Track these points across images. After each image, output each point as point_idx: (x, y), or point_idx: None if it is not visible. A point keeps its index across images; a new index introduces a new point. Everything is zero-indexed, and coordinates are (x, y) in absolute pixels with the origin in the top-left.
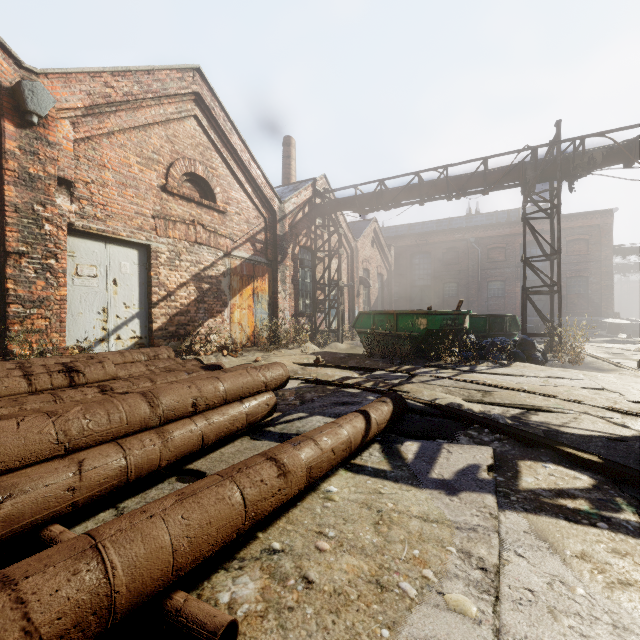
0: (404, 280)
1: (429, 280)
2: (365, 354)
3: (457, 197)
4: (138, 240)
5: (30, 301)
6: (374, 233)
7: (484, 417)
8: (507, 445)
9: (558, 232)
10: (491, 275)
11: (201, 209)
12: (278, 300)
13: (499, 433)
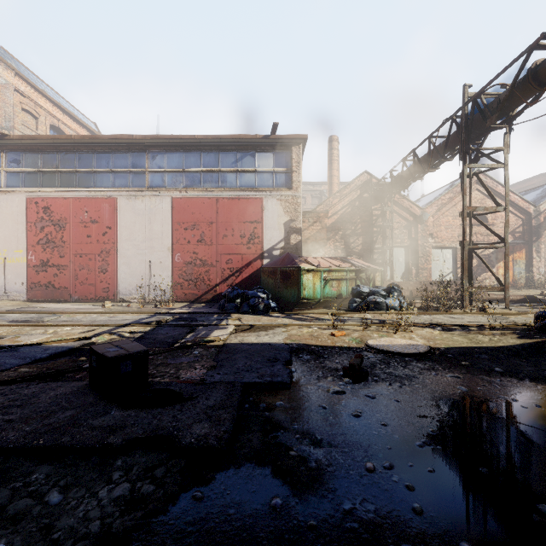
0: None
1: None
2: None
3: None
4: (452, 246)
5: (423, 269)
6: None
7: None
8: None
9: None
10: None
11: (479, 227)
12: (532, 262)
13: None
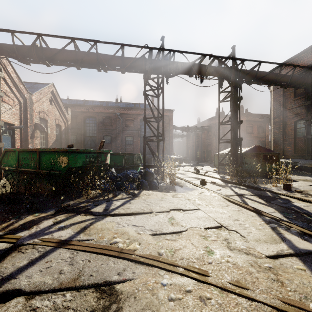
0: (80, 132)
1: (95, 133)
2: None
3: (104, 69)
4: None
5: None
6: (52, 95)
7: None
8: None
9: (163, 104)
10: (127, 133)
11: None
12: None
13: None
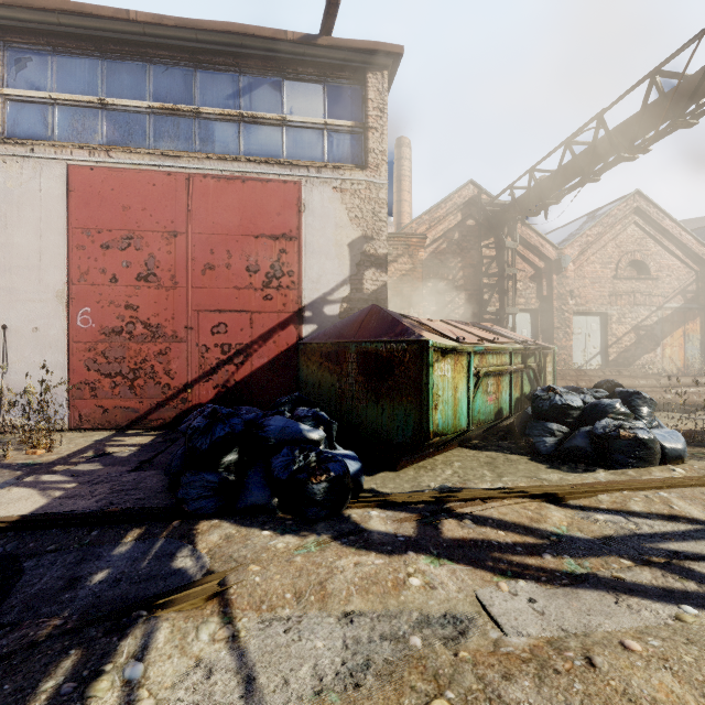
0: None
1: None
2: None
3: None
4: (600, 311)
5: (560, 347)
6: None
7: None
8: None
9: None
10: None
11: (638, 282)
12: None
13: None
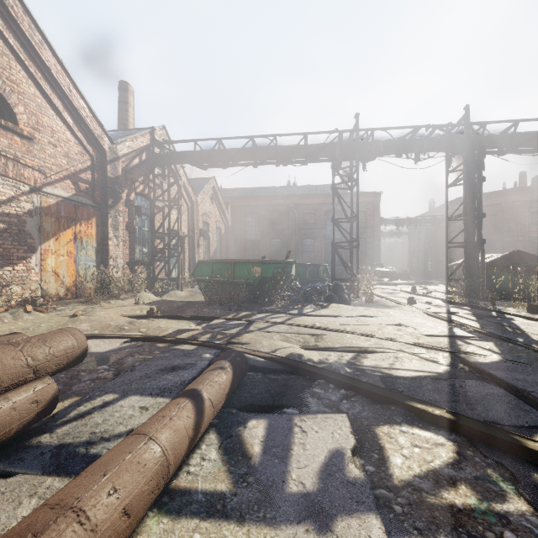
0: (239, 235)
1: (259, 236)
2: (204, 301)
3: (284, 164)
4: None
5: None
6: (213, 191)
7: (327, 369)
8: (356, 404)
9: (357, 200)
10: (305, 234)
11: None
12: (109, 247)
13: (345, 388)
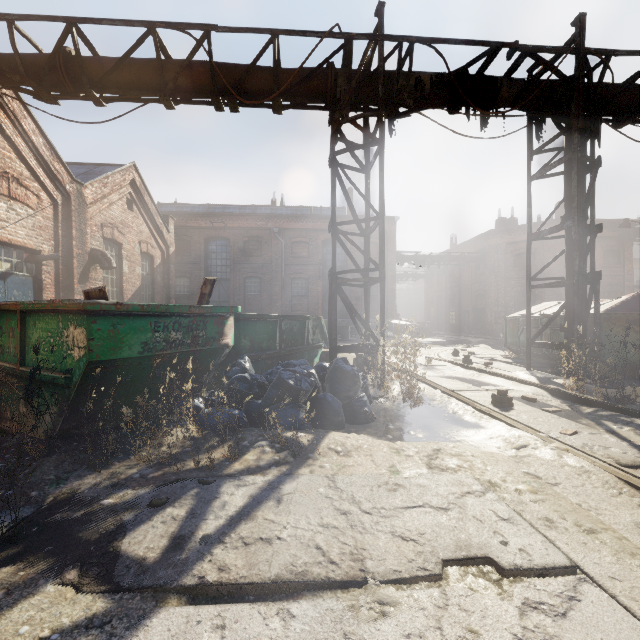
0: (197, 270)
1: (228, 273)
2: None
3: (232, 104)
4: None
5: None
6: (134, 189)
7: None
8: None
9: (381, 183)
10: (295, 272)
11: None
12: None
13: None
